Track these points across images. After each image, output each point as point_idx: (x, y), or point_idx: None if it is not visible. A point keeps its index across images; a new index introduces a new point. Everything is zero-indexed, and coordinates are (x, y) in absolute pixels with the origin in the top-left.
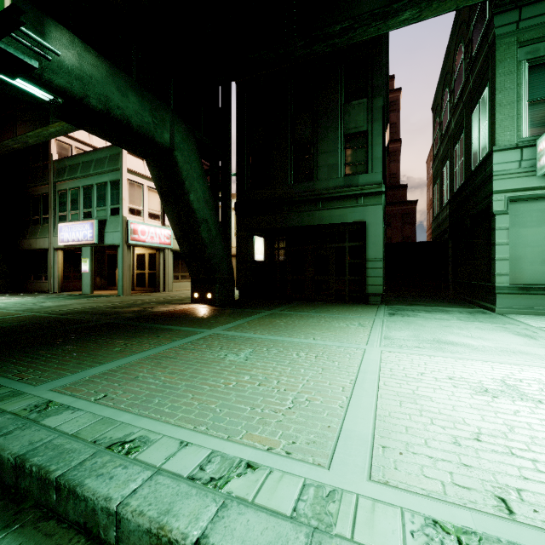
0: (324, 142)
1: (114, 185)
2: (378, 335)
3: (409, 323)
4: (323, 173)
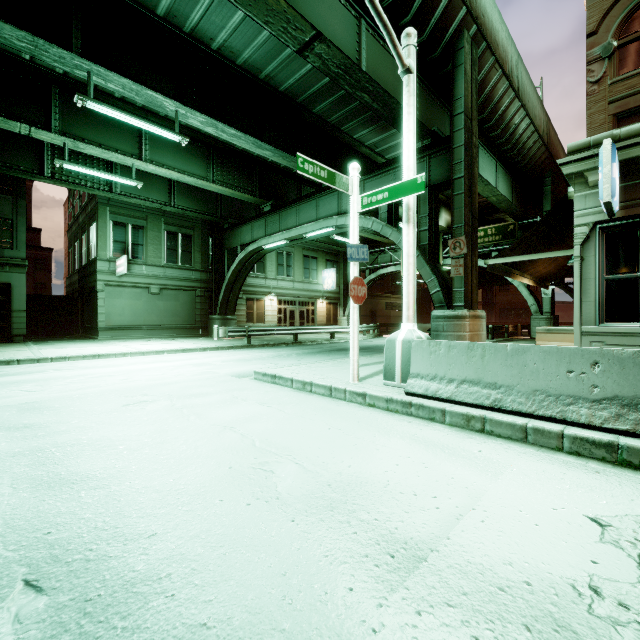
0: None
1: None
2: (34, 348)
3: (49, 345)
4: None
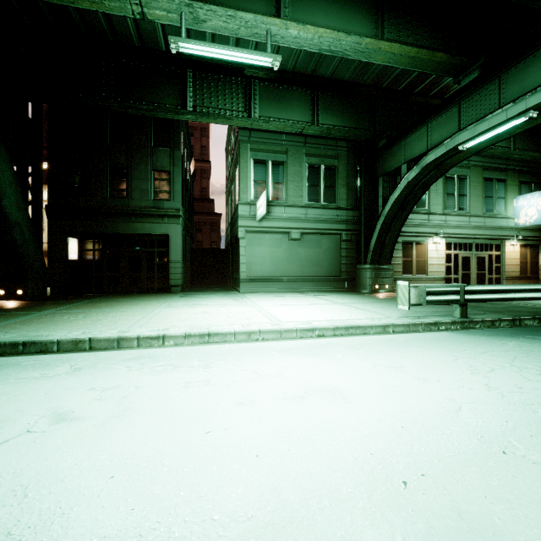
0: (137, 171)
1: None
2: (166, 305)
3: (188, 299)
4: (136, 194)
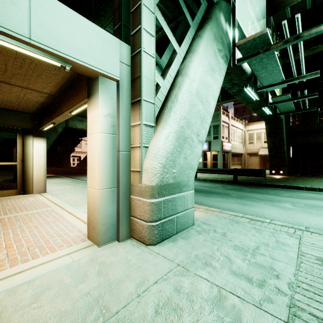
0: None
1: (215, 127)
2: None
3: None
4: None
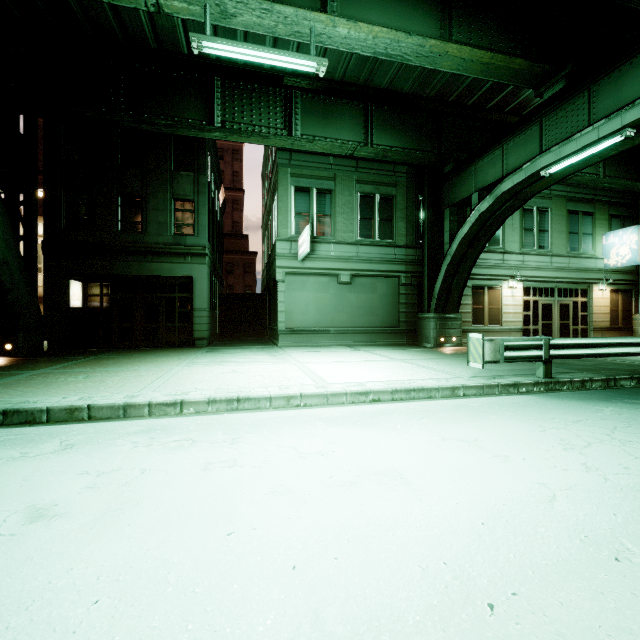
0: (154, 200)
1: None
2: (187, 362)
3: (215, 355)
4: (153, 228)
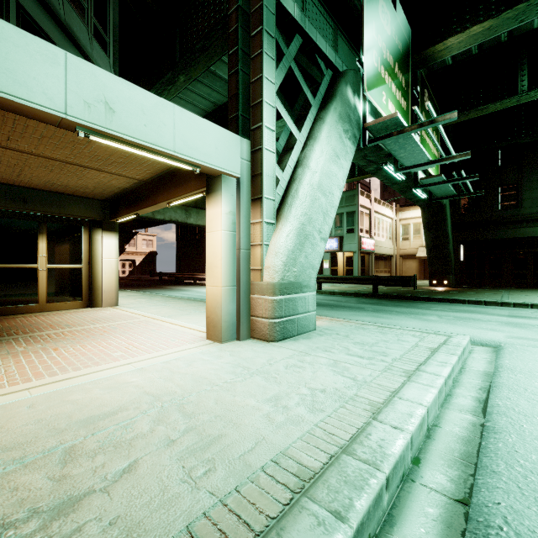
0: (527, 183)
1: (349, 214)
2: None
3: None
4: (526, 203)
